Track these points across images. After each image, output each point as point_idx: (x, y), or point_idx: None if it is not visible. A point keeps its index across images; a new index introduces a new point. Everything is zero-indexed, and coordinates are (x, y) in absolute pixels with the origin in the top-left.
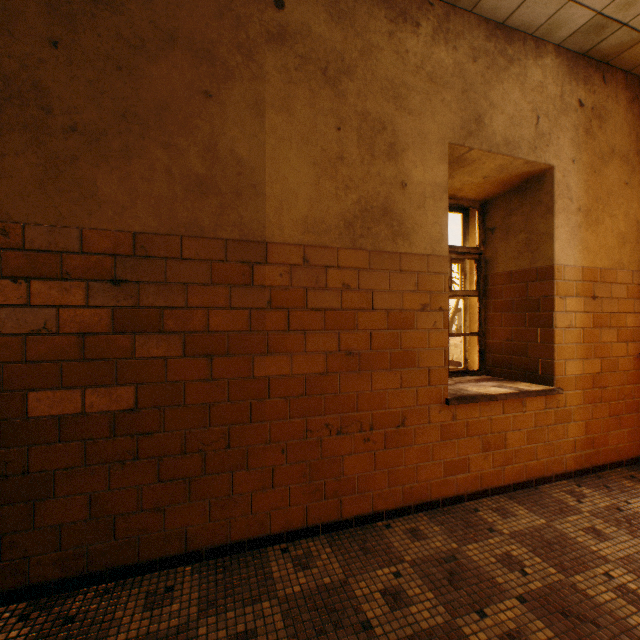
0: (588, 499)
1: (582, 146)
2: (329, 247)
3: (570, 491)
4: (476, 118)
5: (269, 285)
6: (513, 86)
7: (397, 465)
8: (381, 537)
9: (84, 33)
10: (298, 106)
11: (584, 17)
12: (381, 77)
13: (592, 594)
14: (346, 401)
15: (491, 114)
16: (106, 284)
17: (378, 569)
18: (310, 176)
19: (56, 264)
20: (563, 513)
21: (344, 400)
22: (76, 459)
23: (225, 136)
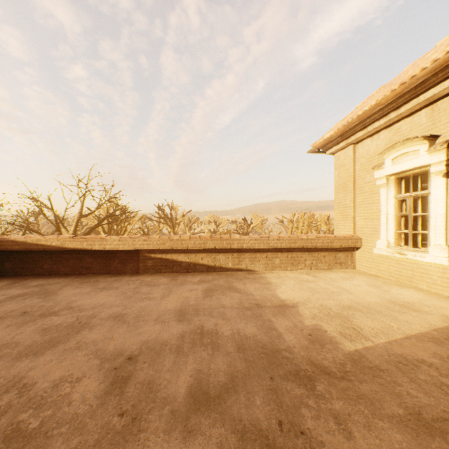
0: None
1: None
2: None
3: None
4: None
5: None
6: None
7: None
8: None
9: None
10: None
11: None
12: None
13: None
14: None
15: None
16: None
17: None
18: None
19: None
20: None
21: None
22: None
23: None
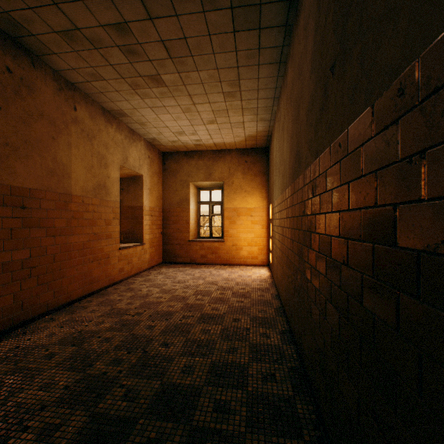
0: (153, 272)
1: (149, 170)
2: (90, 197)
3: (148, 272)
4: (126, 158)
5: (73, 210)
6: (135, 149)
7: (107, 271)
8: (107, 292)
9: (12, 106)
10: (81, 147)
11: (152, 137)
12: (103, 140)
13: (158, 282)
14: (94, 250)
15: (130, 157)
16: (20, 208)
17: (113, 295)
18: (85, 172)
19: (1, 200)
20: (148, 276)
21: (94, 250)
22: (9, 280)
23: (60, 154)
